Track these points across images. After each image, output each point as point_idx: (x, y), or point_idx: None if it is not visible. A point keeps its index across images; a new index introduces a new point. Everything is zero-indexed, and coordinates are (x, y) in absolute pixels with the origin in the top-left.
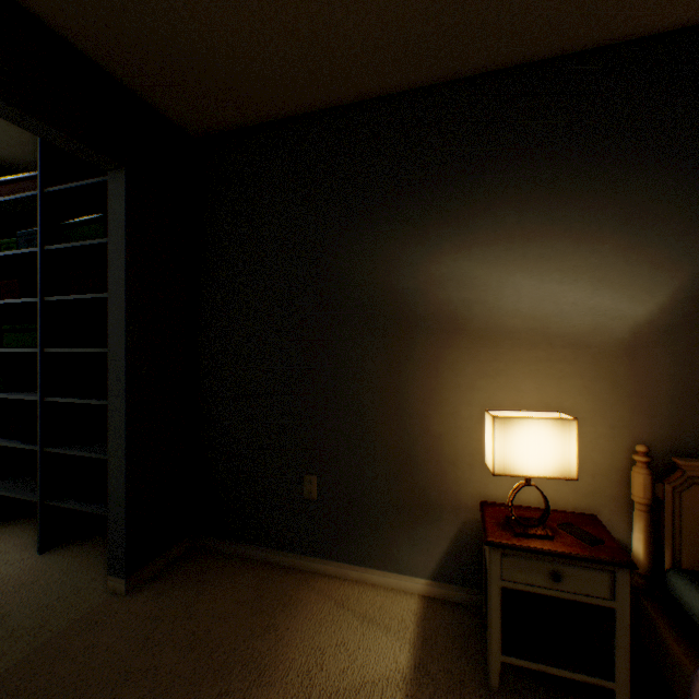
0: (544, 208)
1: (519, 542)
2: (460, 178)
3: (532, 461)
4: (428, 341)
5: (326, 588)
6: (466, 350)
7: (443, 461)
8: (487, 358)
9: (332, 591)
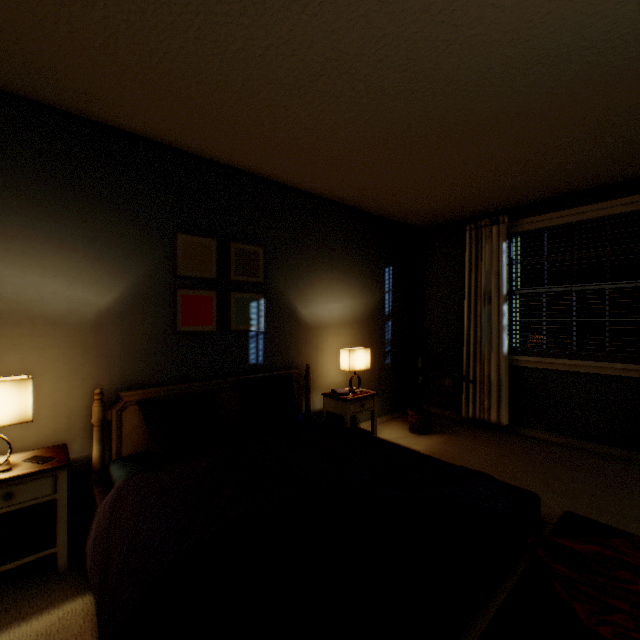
0: (28, 215)
1: None
2: None
3: None
4: None
5: None
6: None
7: None
8: None
9: None
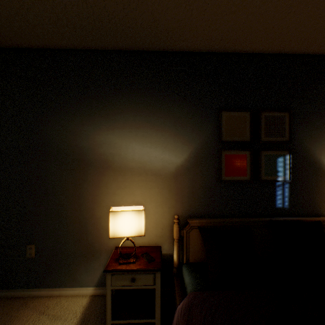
0: (144, 115)
1: (119, 267)
2: (109, 96)
3: (126, 230)
4: (95, 172)
5: (37, 305)
6: (112, 176)
7: (102, 229)
8: (121, 180)
9: (40, 306)
